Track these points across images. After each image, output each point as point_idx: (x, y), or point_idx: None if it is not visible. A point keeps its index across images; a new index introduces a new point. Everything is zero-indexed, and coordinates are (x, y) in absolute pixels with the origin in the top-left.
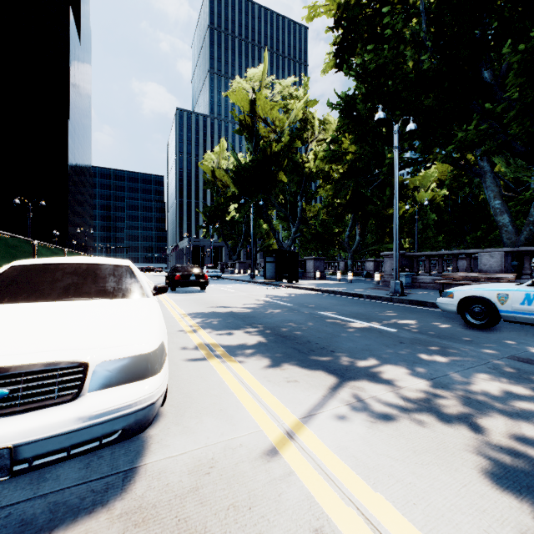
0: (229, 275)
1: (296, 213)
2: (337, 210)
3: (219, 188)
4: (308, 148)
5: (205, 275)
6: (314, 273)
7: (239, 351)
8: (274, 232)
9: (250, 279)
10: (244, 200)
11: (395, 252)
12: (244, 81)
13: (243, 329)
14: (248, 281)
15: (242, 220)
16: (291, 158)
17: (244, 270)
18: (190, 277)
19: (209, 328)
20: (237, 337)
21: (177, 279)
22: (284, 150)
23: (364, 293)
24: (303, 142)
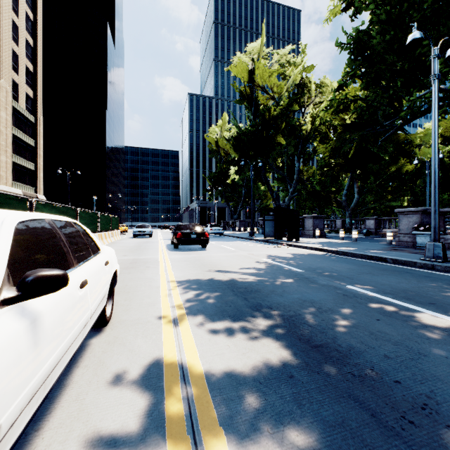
0: (231, 232)
1: (293, 174)
2: (334, 170)
3: (221, 156)
4: (305, 111)
5: (206, 233)
6: (314, 231)
7: (239, 402)
8: (272, 192)
9: (250, 236)
10: (243, 162)
11: (433, 206)
12: (243, 55)
13: (245, 320)
14: (247, 238)
15: (242, 183)
16: (288, 121)
17: (244, 228)
18: (191, 235)
19: (195, 313)
20: (235, 342)
21: (178, 237)
22: (281, 115)
23: (387, 256)
24: (300, 106)
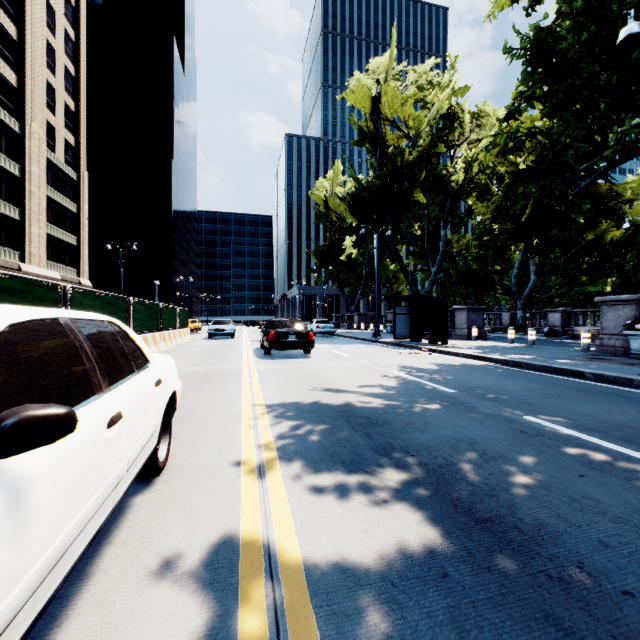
0: (346, 331)
1: (437, 246)
2: (498, 240)
3: (333, 221)
4: (454, 154)
5: (309, 333)
6: (469, 329)
7: (359, 620)
8: (407, 273)
9: (374, 337)
10: (364, 230)
11: None
12: (364, 76)
13: (367, 472)
14: (370, 340)
15: (362, 261)
16: (430, 169)
17: (365, 325)
18: (288, 336)
19: (292, 457)
20: (353, 510)
21: (270, 339)
22: (419, 161)
23: (585, 369)
24: (447, 147)
